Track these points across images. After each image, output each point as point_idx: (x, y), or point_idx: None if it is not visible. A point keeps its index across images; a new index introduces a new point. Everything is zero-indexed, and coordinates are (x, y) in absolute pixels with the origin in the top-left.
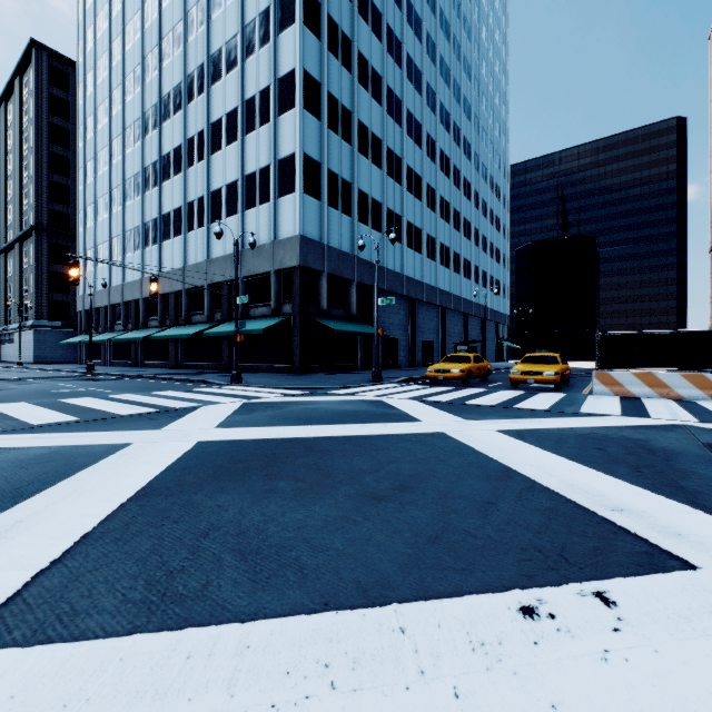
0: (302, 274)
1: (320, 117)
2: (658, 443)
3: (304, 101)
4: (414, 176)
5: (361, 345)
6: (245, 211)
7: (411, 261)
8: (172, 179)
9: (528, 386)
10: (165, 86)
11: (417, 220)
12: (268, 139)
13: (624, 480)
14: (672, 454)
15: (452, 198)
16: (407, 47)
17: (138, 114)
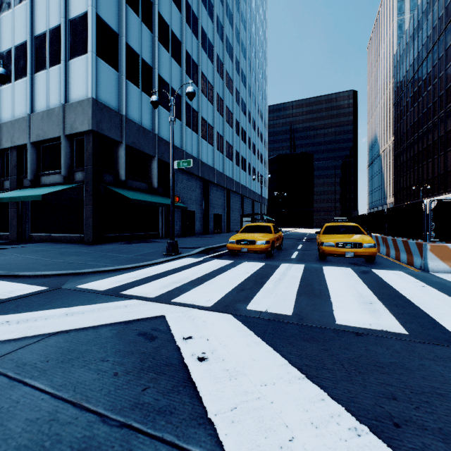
0: (94, 139)
1: None
2: None
3: None
4: (207, 83)
5: (162, 216)
6: (34, 74)
7: (205, 150)
8: None
9: (331, 257)
10: None
11: (210, 119)
12: None
13: None
14: None
15: (234, 110)
16: None
17: None
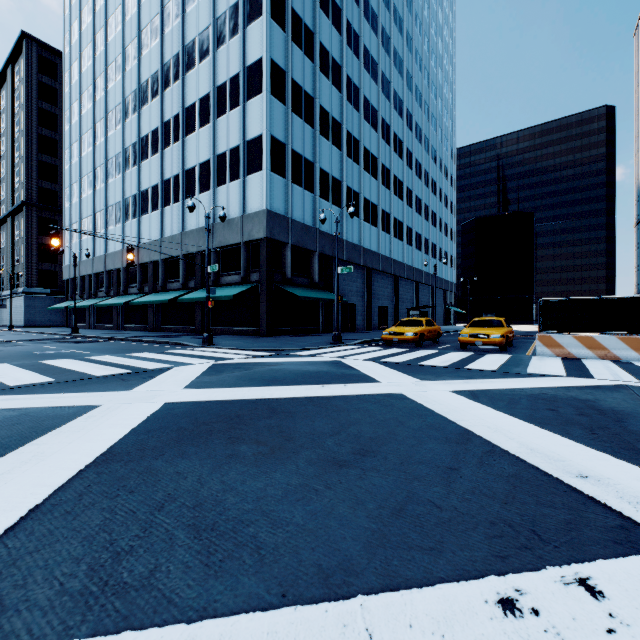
0: (268, 245)
1: (285, 102)
2: (606, 403)
3: (270, 87)
4: (370, 157)
5: (322, 310)
6: (216, 188)
7: (367, 234)
8: (150, 159)
9: (476, 348)
10: (143, 74)
11: (373, 197)
12: (238, 122)
13: (582, 442)
14: (622, 415)
15: (404, 177)
16: (364, 39)
17: (119, 99)
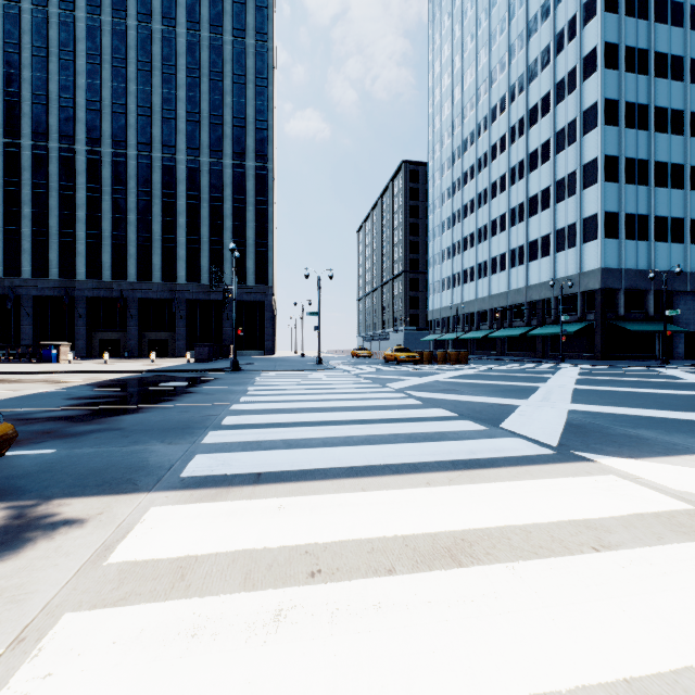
0: (602, 293)
1: (618, 180)
2: None
3: (604, 177)
4: None
5: (658, 339)
6: (555, 254)
7: None
8: (499, 235)
9: None
10: (493, 176)
11: None
12: (574, 205)
13: None
14: None
15: None
16: None
17: (472, 195)
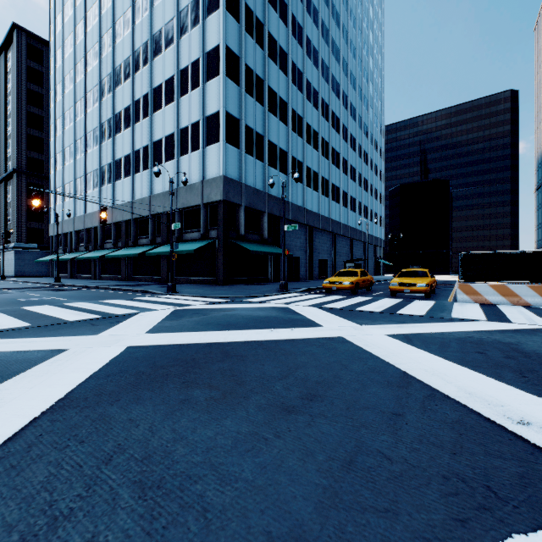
0: (224, 206)
1: (239, 83)
2: (528, 346)
3: (226, 70)
4: (312, 131)
5: (271, 262)
6: (180, 157)
7: (309, 198)
8: (123, 132)
9: (404, 295)
10: (117, 59)
11: (315, 166)
12: (198, 100)
13: (515, 386)
14: None
15: (341, 149)
16: (307, 31)
17: (96, 81)
